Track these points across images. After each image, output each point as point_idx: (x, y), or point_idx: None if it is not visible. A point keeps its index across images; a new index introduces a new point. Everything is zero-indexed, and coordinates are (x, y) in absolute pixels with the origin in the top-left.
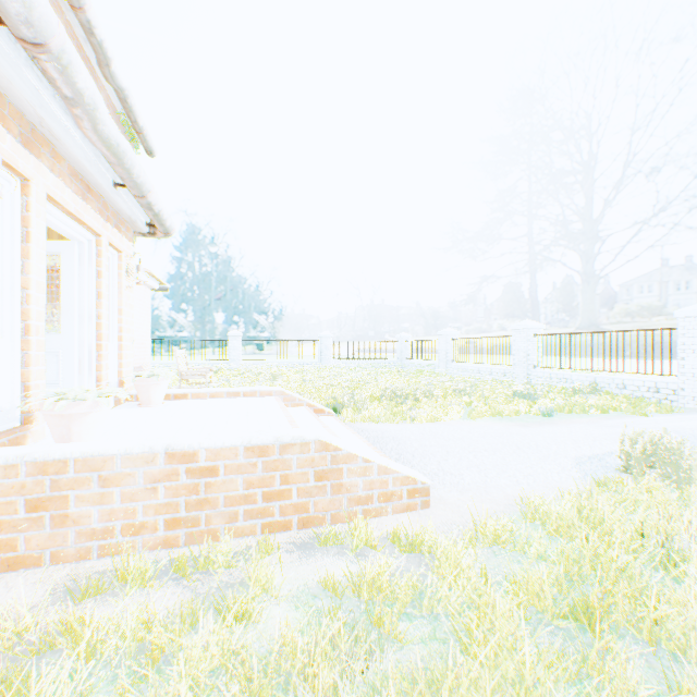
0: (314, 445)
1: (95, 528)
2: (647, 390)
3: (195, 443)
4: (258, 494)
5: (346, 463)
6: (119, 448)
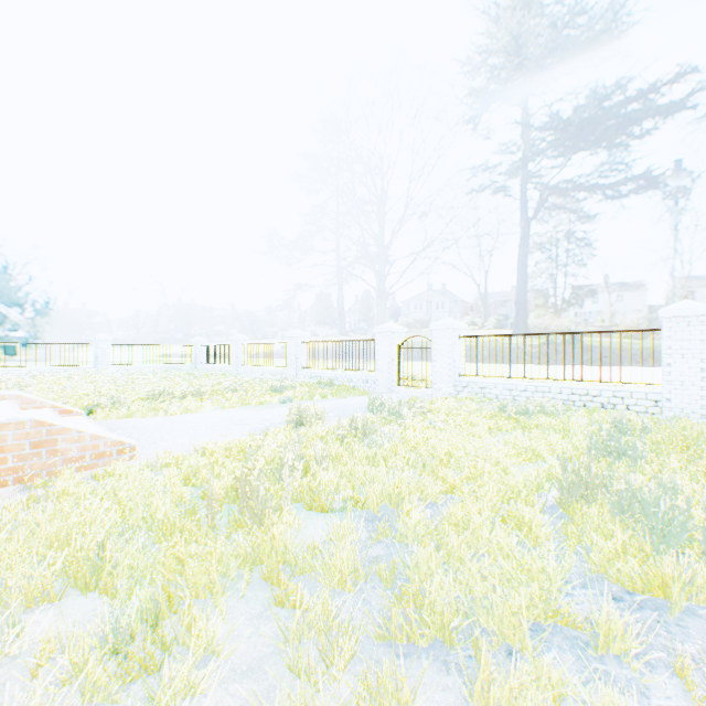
0: (30, 423)
1: None
2: (363, 382)
3: None
4: None
5: (62, 434)
6: None
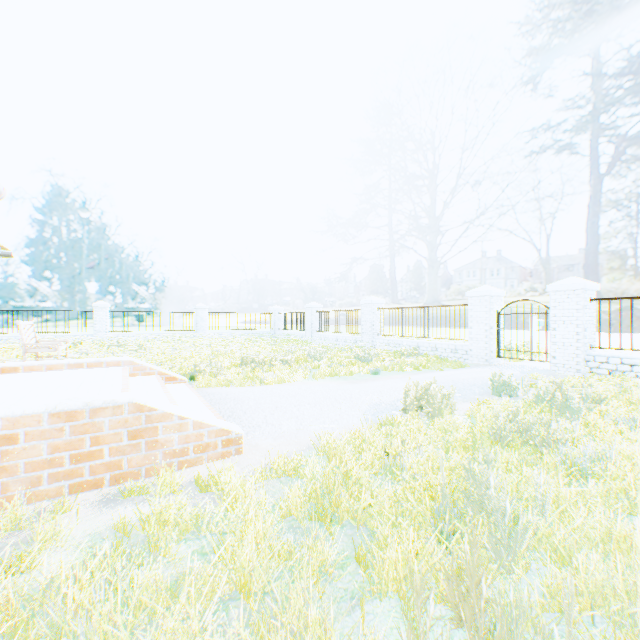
0: (128, 408)
1: None
2: (450, 351)
3: None
4: (66, 458)
5: (162, 421)
6: None
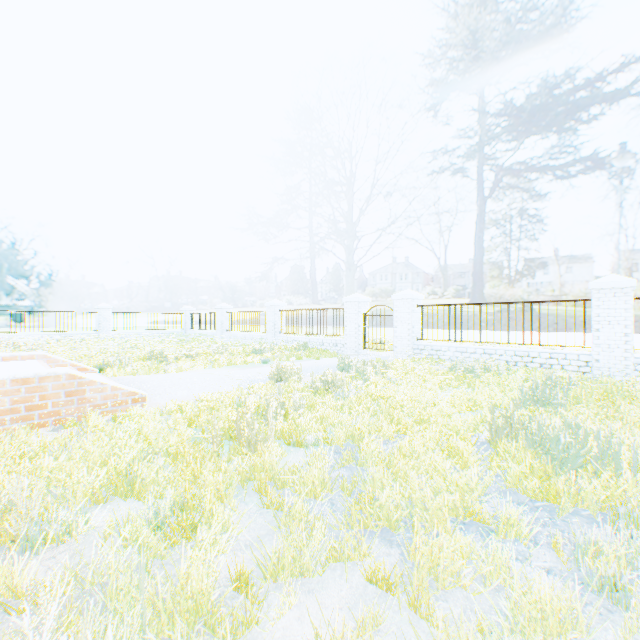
0: (65, 377)
1: None
2: (333, 345)
3: None
4: (22, 408)
5: (89, 386)
6: None
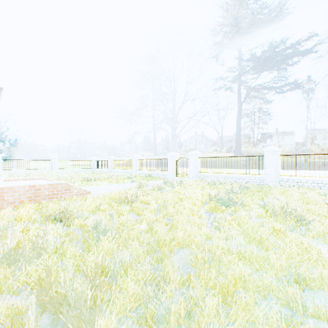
0: (64, 184)
1: (12, 202)
2: (163, 175)
3: (36, 183)
4: (51, 194)
5: (72, 187)
6: (17, 184)
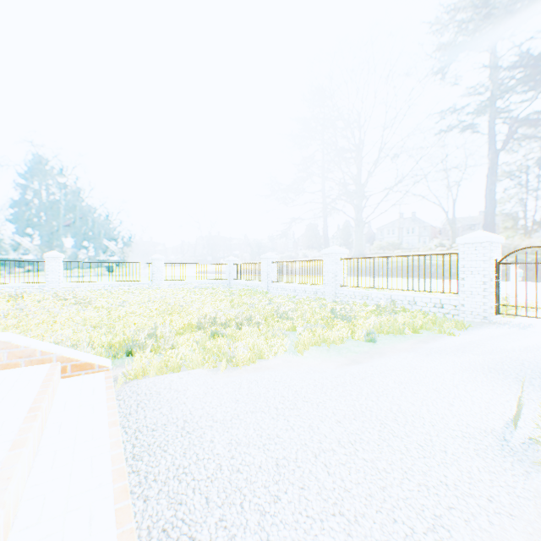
0: None
1: None
2: (434, 306)
3: None
4: None
5: None
6: None
